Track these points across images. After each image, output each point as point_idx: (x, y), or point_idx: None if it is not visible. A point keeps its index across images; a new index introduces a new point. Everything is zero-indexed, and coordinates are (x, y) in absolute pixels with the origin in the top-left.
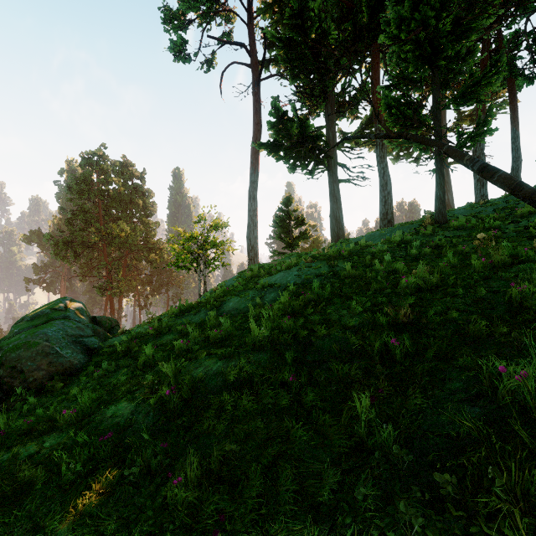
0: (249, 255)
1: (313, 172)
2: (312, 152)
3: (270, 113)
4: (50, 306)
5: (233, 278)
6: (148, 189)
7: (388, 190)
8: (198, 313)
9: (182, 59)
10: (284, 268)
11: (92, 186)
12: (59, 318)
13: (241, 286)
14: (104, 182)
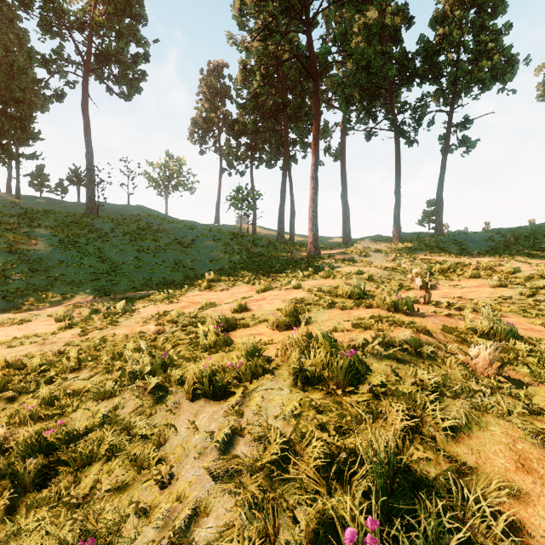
0: None
1: None
2: None
3: None
4: None
5: None
6: None
7: None
8: None
9: None
10: None
11: None
12: None
13: None
14: None
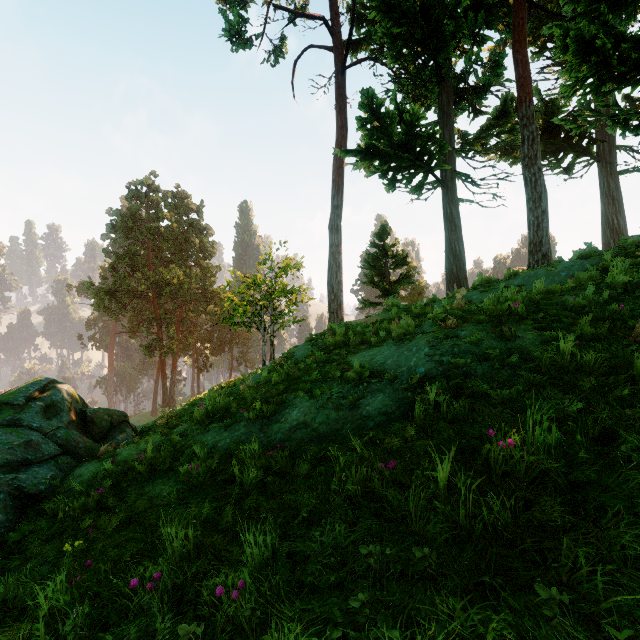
0: (331, 306)
1: (421, 188)
2: (420, 159)
3: (361, 105)
4: (4, 396)
5: (306, 344)
6: (207, 225)
7: (542, 207)
8: (233, 425)
9: (241, 44)
10: (395, 336)
11: (141, 223)
12: (1, 424)
13: (317, 364)
14: (153, 218)
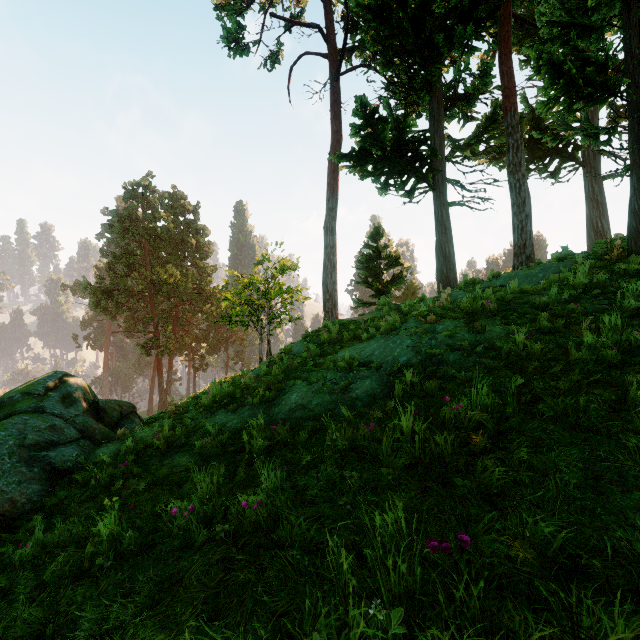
0: (326, 305)
1: (413, 192)
2: (412, 164)
3: (355, 112)
4: (25, 387)
5: (302, 341)
6: (203, 226)
7: (526, 212)
8: (238, 409)
9: (239, 51)
10: (383, 331)
11: (137, 223)
12: (27, 411)
13: (313, 357)
14: (150, 219)
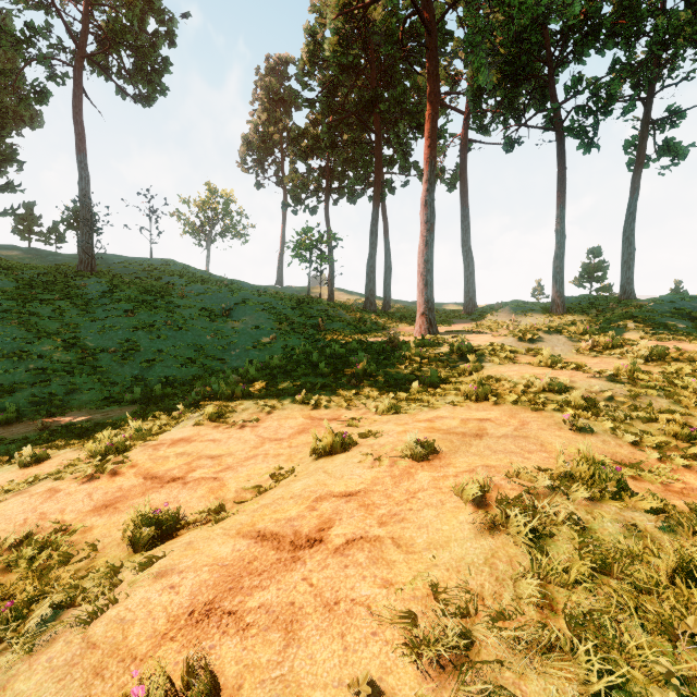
0: None
1: None
2: None
3: None
4: None
5: None
6: None
7: None
8: None
9: None
10: None
11: None
12: None
13: None
14: None
